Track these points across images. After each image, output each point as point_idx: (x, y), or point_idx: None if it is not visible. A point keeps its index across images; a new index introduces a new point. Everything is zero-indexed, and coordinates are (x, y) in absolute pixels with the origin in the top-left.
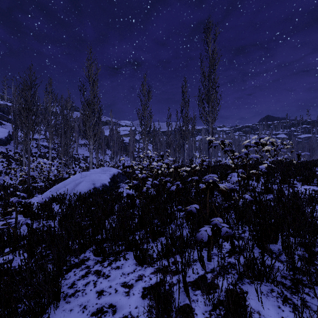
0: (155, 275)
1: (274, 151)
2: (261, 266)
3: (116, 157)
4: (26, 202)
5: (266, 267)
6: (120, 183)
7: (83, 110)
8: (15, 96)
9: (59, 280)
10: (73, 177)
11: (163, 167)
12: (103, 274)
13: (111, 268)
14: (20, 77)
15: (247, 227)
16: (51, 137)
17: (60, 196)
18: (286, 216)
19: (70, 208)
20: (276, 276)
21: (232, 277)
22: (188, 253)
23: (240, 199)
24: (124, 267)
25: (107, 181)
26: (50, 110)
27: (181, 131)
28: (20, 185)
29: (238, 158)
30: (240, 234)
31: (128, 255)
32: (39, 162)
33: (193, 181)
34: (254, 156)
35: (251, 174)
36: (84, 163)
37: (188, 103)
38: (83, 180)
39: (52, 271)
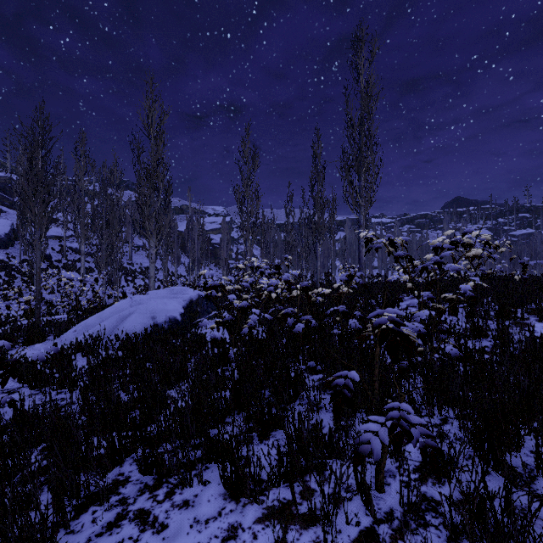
0: (264, 525)
1: (478, 259)
2: (503, 516)
3: (197, 269)
4: (9, 359)
5: (515, 519)
6: (203, 316)
7: (138, 185)
8: (22, 163)
9: (58, 536)
10: (117, 304)
11: (279, 288)
12: (153, 520)
13: (171, 504)
14: (22, 124)
15: (450, 411)
16: (85, 234)
17: (91, 341)
18: (537, 393)
19: (104, 367)
20: (542, 542)
21: (435, 536)
22: (335, 479)
23: (434, 353)
24: (200, 502)
25: (178, 313)
26: (82, 186)
27: (311, 224)
28: (26, 319)
29: (422, 270)
30: (438, 426)
31: (210, 473)
32: (59, 278)
33: (334, 312)
34: (453, 267)
35: (441, 300)
36: (143, 278)
37: (322, 174)
38: (134, 311)
39: (40, 520)
